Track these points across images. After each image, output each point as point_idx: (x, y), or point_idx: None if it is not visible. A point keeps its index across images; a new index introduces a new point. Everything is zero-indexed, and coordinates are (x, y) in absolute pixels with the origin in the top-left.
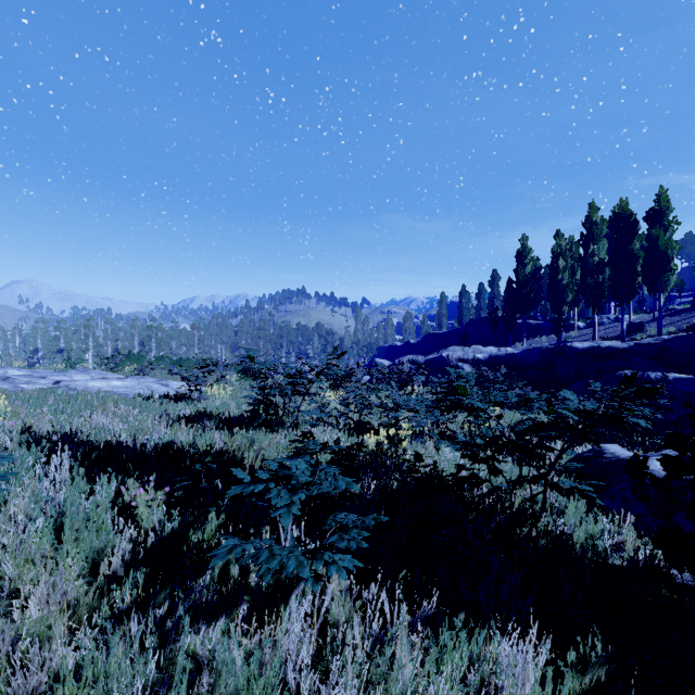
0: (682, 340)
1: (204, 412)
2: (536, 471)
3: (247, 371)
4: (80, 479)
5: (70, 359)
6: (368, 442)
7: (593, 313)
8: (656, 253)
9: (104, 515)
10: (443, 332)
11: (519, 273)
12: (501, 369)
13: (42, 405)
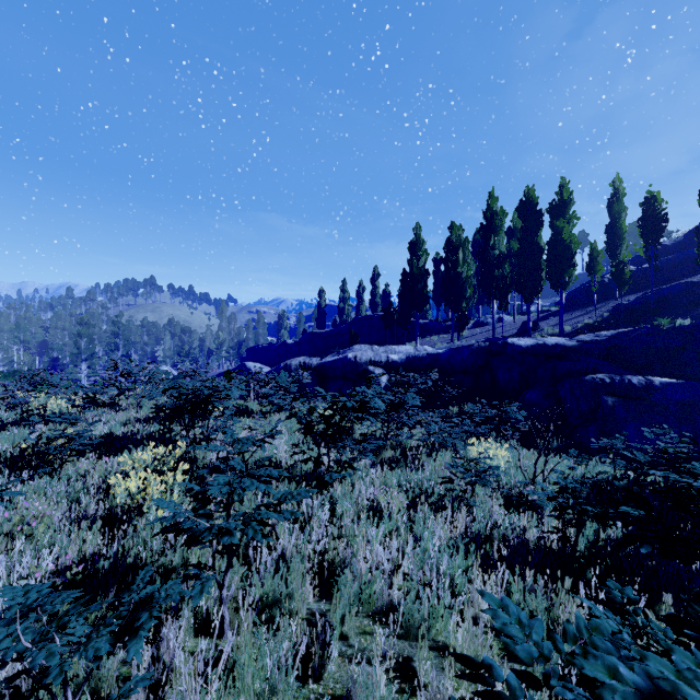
0: (632, 336)
1: None
2: None
3: None
4: None
5: None
6: None
7: (500, 309)
8: (560, 247)
9: None
10: (325, 332)
11: (414, 265)
12: (432, 375)
13: None
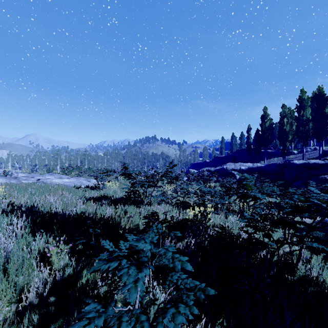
0: None
1: (103, 195)
2: (299, 239)
3: (123, 175)
4: (27, 235)
5: (49, 169)
6: (189, 214)
7: (303, 145)
8: None
9: (33, 260)
10: (223, 156)
11: (262, 126)
12: (254, 174)
13: (26, 191)
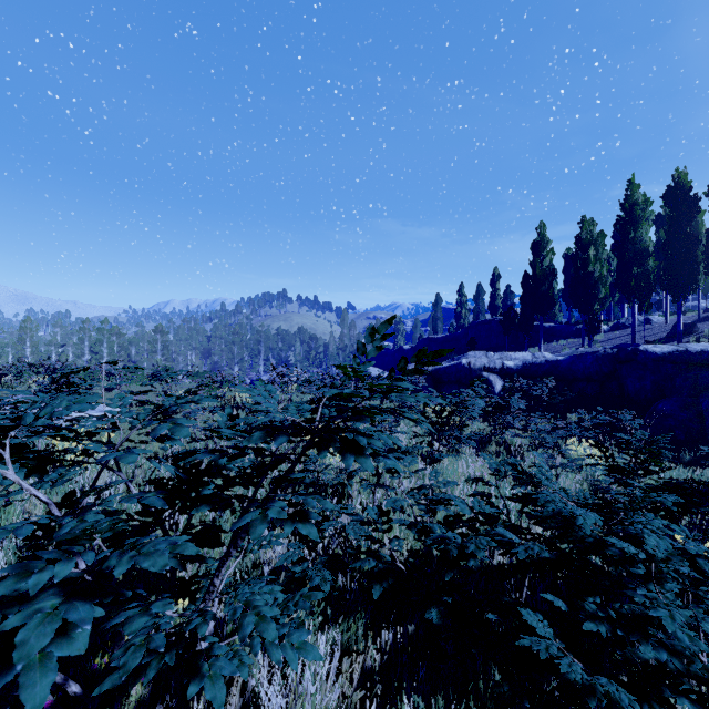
0: None
1: None
2: None
3: None
4: None
5: None
6: None
7: (640, 310)
8: None
9: None
10: (441, 337)
11: (536, 266)
12: (548, 382)
13: None
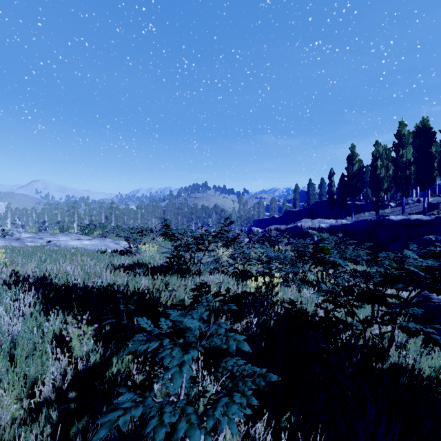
0: None
1: (137, 262)
2: (390, 317)
3: (164, 235)
4: (38, 314)
5: (63, 227)
6: (250, 286)
7: (402, 196)
8: None
9: (46, 345)
10: (297, 210)
11: (349, 170)
12: (338, 234)
13: (33, 257)
